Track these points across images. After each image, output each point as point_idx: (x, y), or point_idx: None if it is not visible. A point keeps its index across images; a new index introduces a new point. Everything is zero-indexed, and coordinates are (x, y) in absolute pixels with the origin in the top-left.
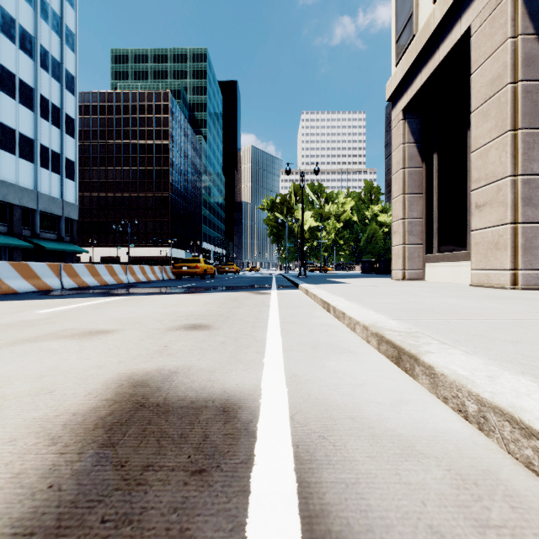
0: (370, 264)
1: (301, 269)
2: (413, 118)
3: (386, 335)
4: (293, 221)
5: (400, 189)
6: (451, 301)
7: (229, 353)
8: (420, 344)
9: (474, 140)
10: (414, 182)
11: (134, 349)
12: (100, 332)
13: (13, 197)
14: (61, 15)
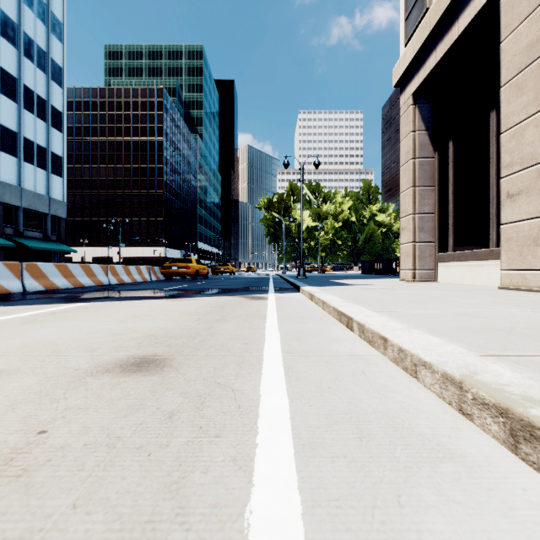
0: (370, 264)
1: (301, 270)
2: (425, 103)
3: None
4: (291, 220)
5: (410, 182)
6: (515, 312)
7: (169, 464)
8: None
9: (505, 118)
10: (426, 173)
11: None
12: None
13: None
14: (47, 3)
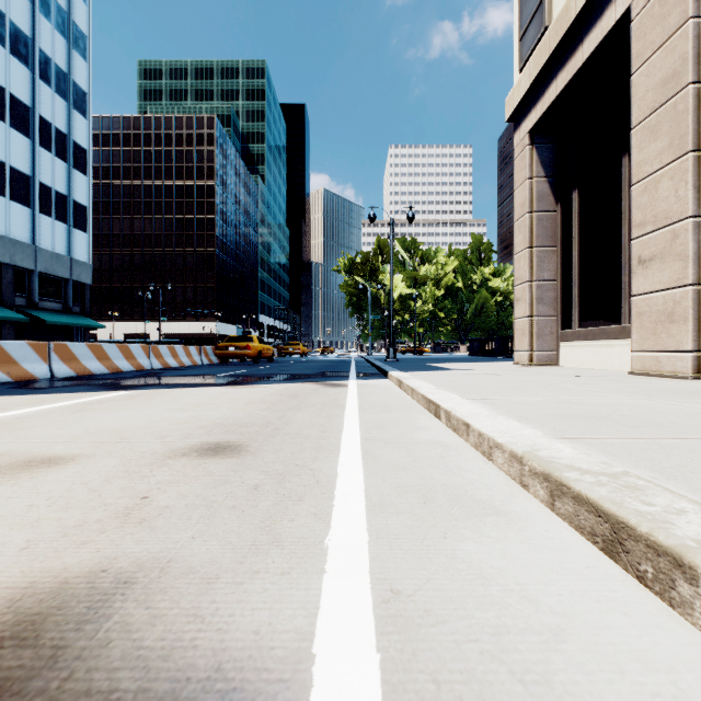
0: (480, 343)
1: (390, 351)
2: (544, 143)
3: (573, 483)
4: (378, 287)
5: (526, 241)
6: (625, 399)
7: (261, 516)
8: (664, 515)
9: (636, 167)
10: (545, 231)
11: (80, 505)
12: (46, 461)
13: (1, 253)
14: (68, 10)
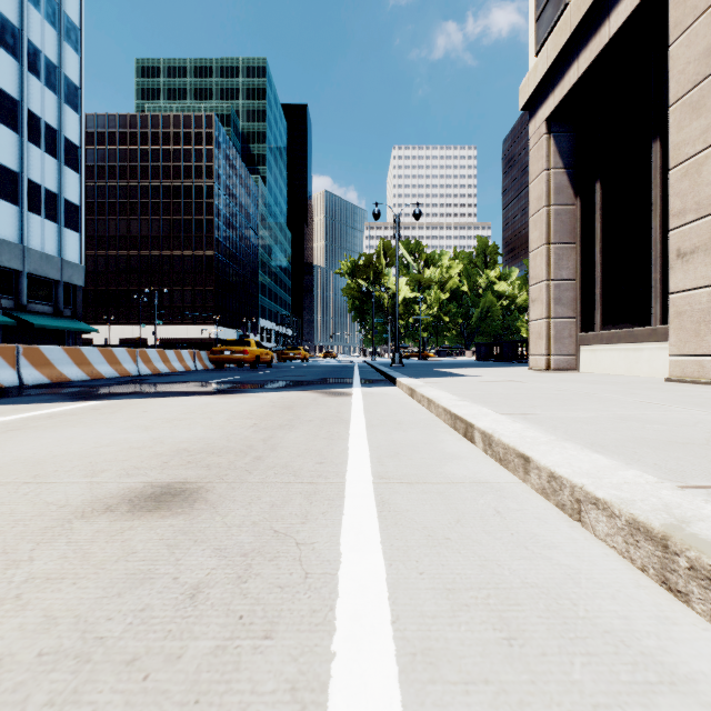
0: (488, 347)
1: (396, 355)
2: (563, 131)
3: None
4: (382, 290)
5: (542, 237)
6: (701, 414)
7: (177, 700)
8: None
9: (674, 149)
10: (564, 226)
11: None
12: None
13: None
14: (58, 0)
